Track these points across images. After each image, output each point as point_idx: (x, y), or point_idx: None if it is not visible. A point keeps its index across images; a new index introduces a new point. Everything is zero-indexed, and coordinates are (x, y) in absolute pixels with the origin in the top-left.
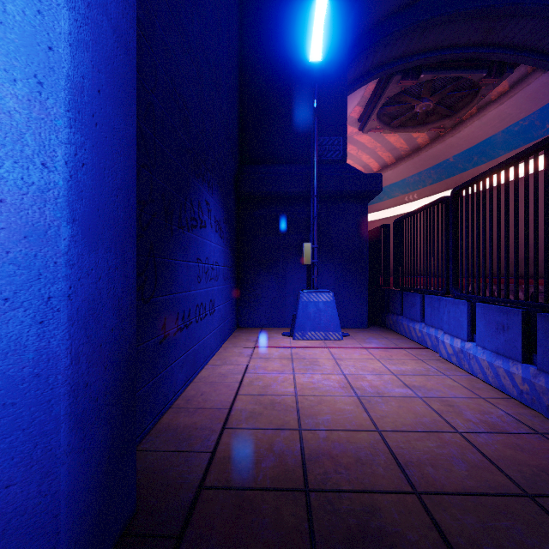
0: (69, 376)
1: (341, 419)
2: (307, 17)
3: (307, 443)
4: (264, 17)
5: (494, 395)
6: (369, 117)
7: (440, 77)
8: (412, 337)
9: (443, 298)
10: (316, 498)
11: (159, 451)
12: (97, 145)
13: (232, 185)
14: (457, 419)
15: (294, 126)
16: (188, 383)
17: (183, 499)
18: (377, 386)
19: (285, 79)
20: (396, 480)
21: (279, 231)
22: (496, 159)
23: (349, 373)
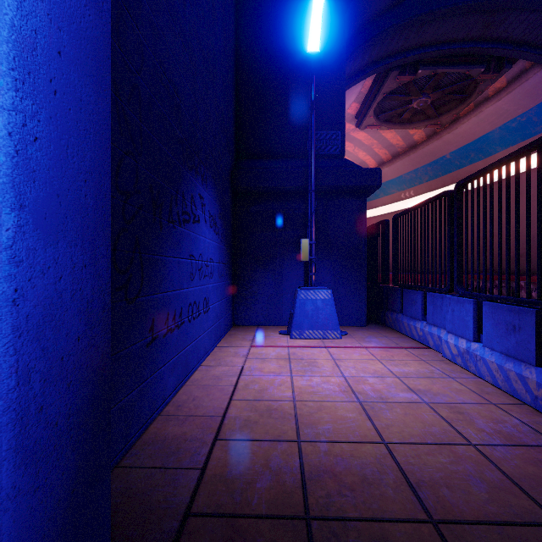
0: (13, 400)
1: (344, 429)
2: (304, 9)
3: (307, 458)
4: (261, 9)
5: (505, 400)
6: (366, 114)
7: (438, 73)
8: (412, 336)
9: (446, 296)
10: (318, 529)
11: (144, 468)
12: (56, 117)
13: (228, 180)
14: (469, 429)
15: (291, 120)
16: (179, 386)
17: (166, 530)
18: (380, 390)
19: (282, 72)
20: (409, 505)
21: (276, 227)
22: (493, 155)
23: (350, 375)
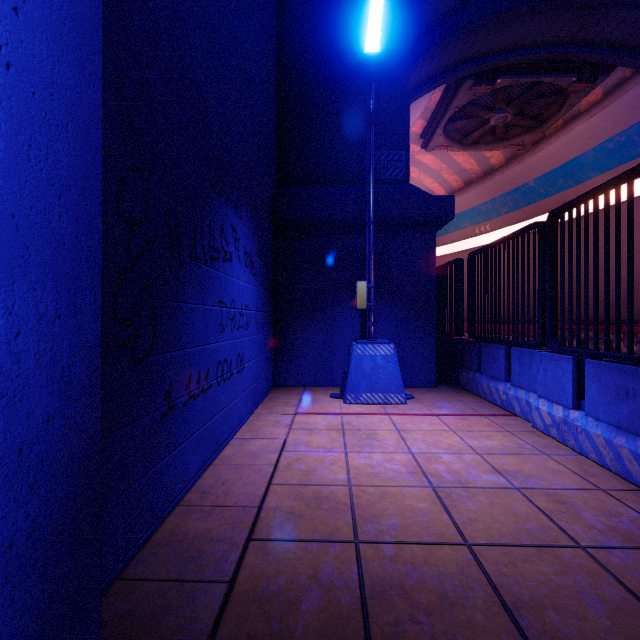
0: None
1: (414, 525)
2: (361, 3)
3: (367, 567)
4: (308, 3)
5: (617, 485)
6: (434, 132)
7: (520, 83)
8: (493, 400)
9: (536, 351)
10: None
11: (154, 581)
12: (10, 102)
13: (268, 210)
14: (575, 525)
15: (345, 138)
16: (205, 466)
17: None
18: (458, 471)
19: (333, 79)
20: (505, 637)
21: (326, 267)
22: (585, 182)
23: (418, 451)
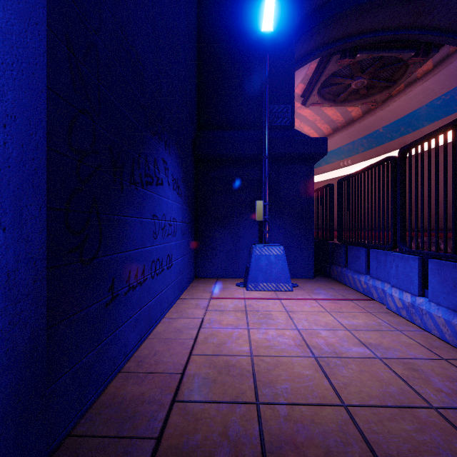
0: None
1: (302, 389)
2: None
3: (266, 425)
4: None
5: (455, 355)
6: (311, 93)
7: (373, 57)
8: (357, 288)
9: (389, 252)
10: None
11: (97, 437)
12: None
13: (191, 148)
14: (427, 389)
15: (247, 95)
16: (142, 340)
17: None
18: (333, 344)
19: (238, 53)
20: None
21: (233, 190)
22: (420, 129)
23: (303, 328)
